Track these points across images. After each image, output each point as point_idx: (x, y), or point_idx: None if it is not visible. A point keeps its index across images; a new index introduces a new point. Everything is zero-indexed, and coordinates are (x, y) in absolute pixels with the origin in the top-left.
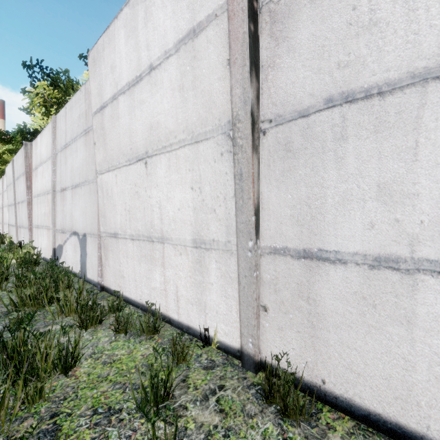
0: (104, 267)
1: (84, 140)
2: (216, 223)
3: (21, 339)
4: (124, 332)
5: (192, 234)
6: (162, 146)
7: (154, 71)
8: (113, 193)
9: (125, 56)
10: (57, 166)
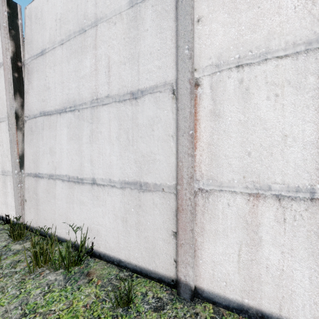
0: None
1: None
2: (8, 162)
3: None
4: None
5: (1, 168)
6: None
7: None
8: None
9: None
10: None
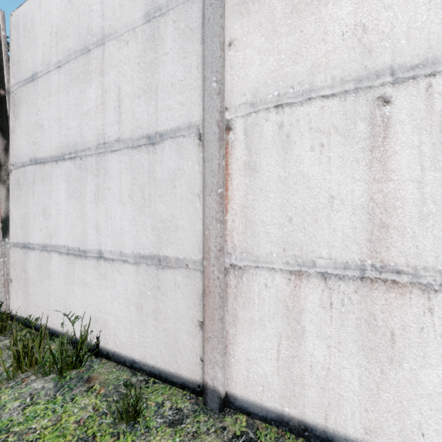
0: None
1: None
2: None
3: None
4: None
5: None
6: None
7: None
8: None
9: None
10: None
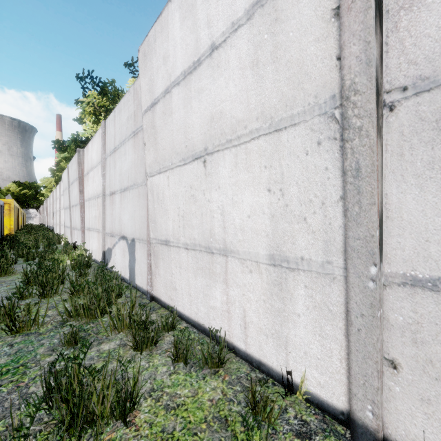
0: (154, 276)
1: (133, 142)
2: (306, 235)
3: (76, 372)
4: (183, 361)
5: (267, 247)
6: (226, 140)
7: (216, 50)
8: (165, 197)
9: (180, 42)
10: (106, 170)
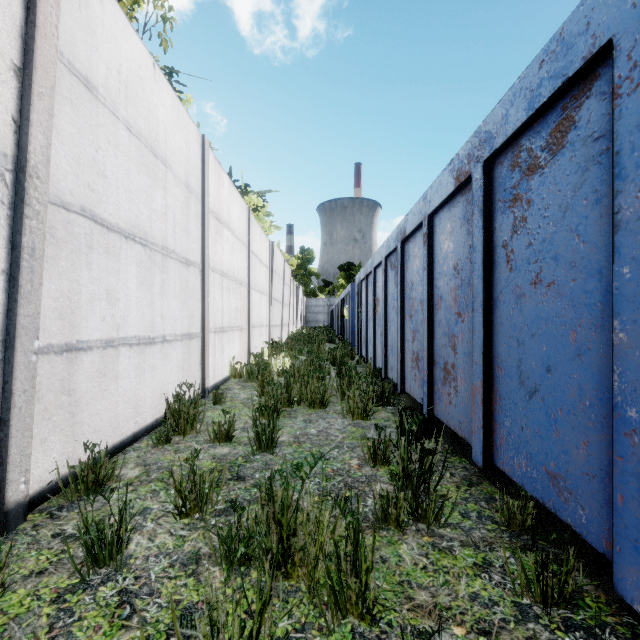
0: None
1: None
2: None
3: None
4: None
5: None
6: None
7: None
8: None
9: None
10: None
